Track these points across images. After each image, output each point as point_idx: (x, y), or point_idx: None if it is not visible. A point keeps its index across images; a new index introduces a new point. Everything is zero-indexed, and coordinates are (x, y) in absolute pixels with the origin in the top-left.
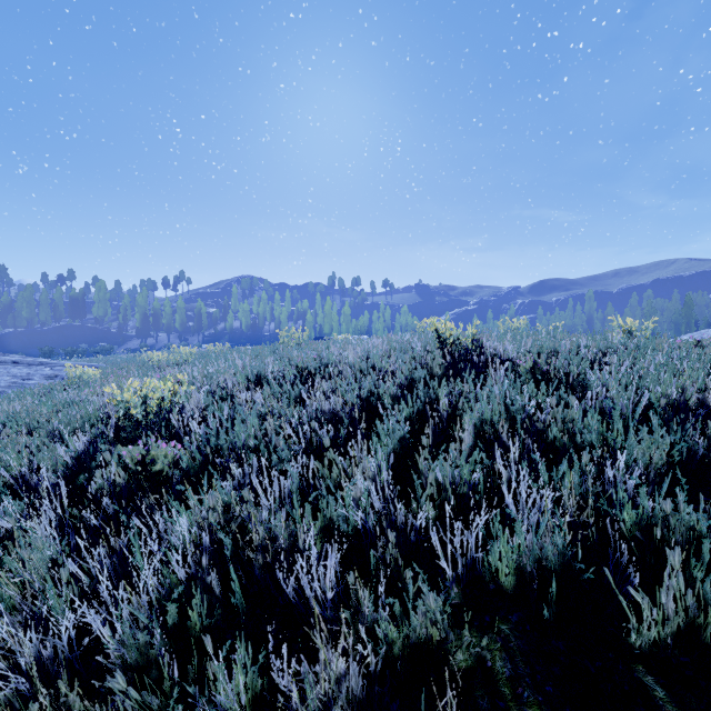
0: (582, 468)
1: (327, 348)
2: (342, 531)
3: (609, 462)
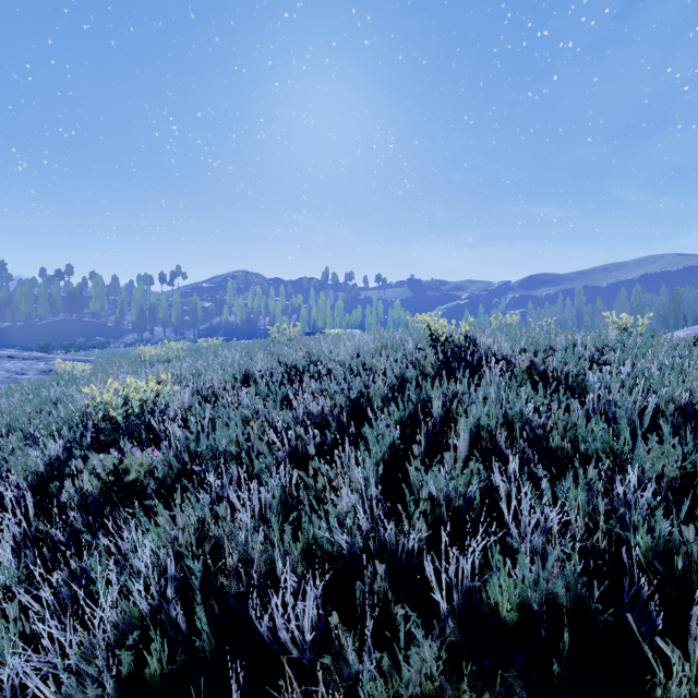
0: (589, 483)
1: (318, 344)
2: (327, 551)
3: (619, 477)
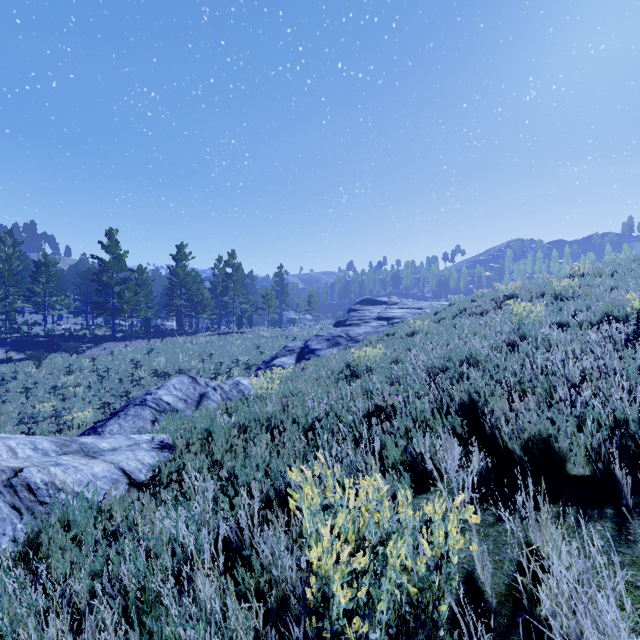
0: None
1: None
2: None
3: None
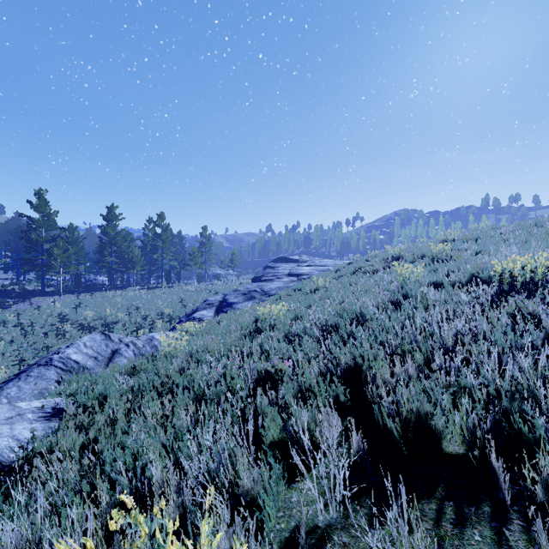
0: None
1: None
2: None
3: None
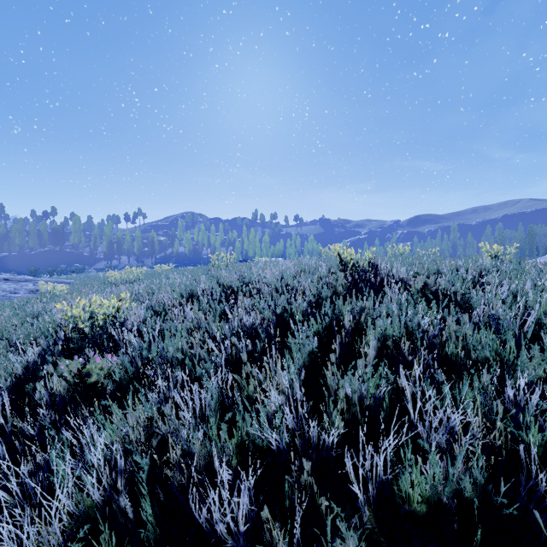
0: (483, 386)
1: (249, 269)
2: (257, 445)
3: (509, 382)
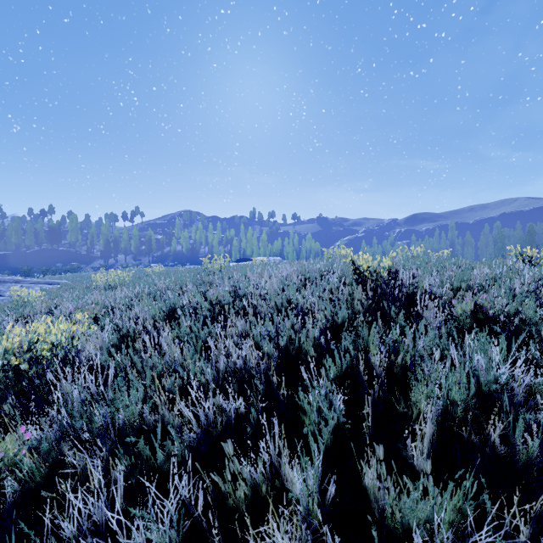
0: None
1: (245, 274)
2: None
3: None
